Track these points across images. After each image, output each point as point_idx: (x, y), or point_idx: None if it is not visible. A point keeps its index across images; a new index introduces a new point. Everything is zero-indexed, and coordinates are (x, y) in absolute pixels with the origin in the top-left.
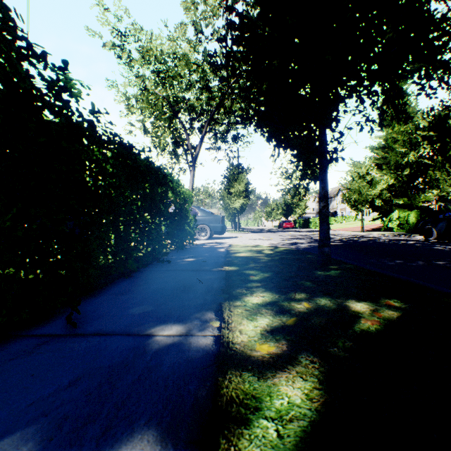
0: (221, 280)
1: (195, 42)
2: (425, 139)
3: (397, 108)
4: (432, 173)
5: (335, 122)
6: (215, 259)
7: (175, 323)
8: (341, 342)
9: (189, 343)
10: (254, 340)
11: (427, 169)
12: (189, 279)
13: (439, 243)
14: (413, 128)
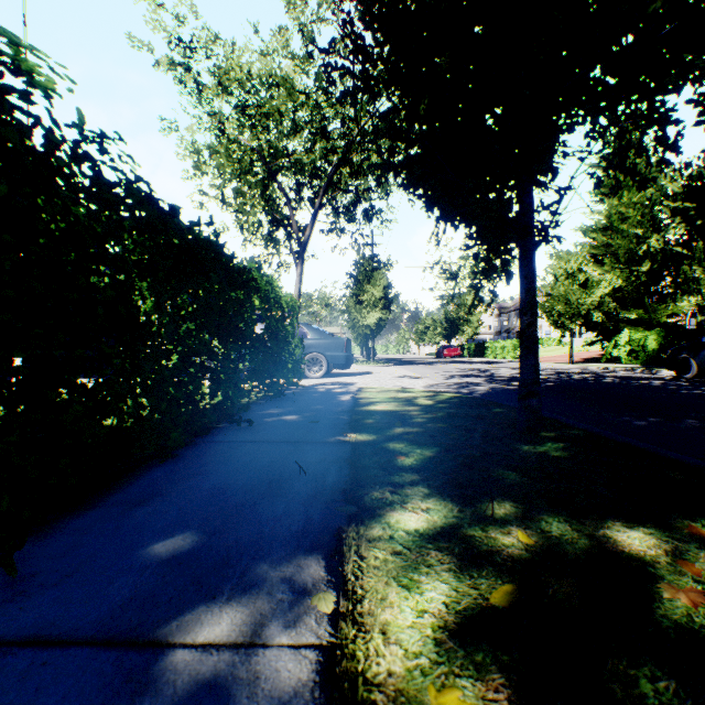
0: (343, 467)
1: (303, 58)
2: (677, 213)
3: (665, 145)
4: (688, 268)
5: (549, 172)
6: (333, 417)
7: (231, 599)
8: (645, 677)
9: (253, 681)
10: (419, 671)
11: (679, 263)
12: (281, 463)
13: (704, 384)
14: (657, 196)
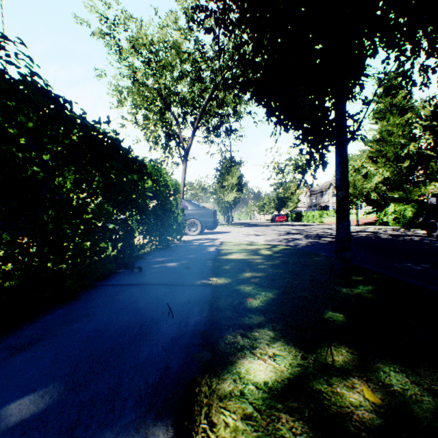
0: (204, 308)
1: (186, 29)
2: (427, 129)
3: None
4: (434, 164)
5: (358, 85)
6: (201, 264)
7: None
8: None
9: None
10: None
11: (428, 161)
12: (155, 304)
13: None
14: (414, 118)
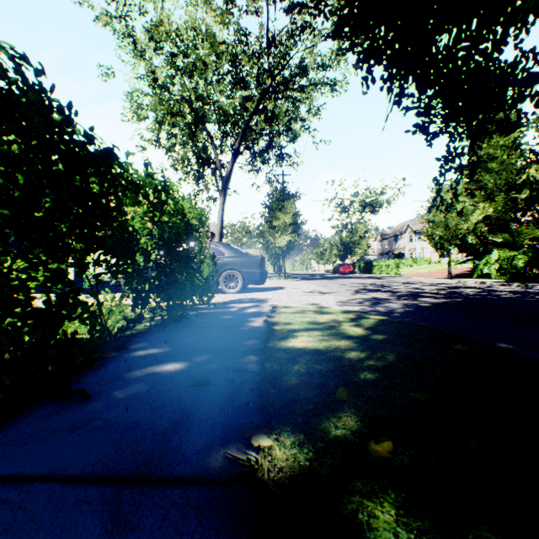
0: None
1: (223, 10)
2: None
3: None
4: None
5: None
6: (235, 367)
7: None
8: None
9: None
10: None
11: None
12: None
13: None
14: (538, 130)
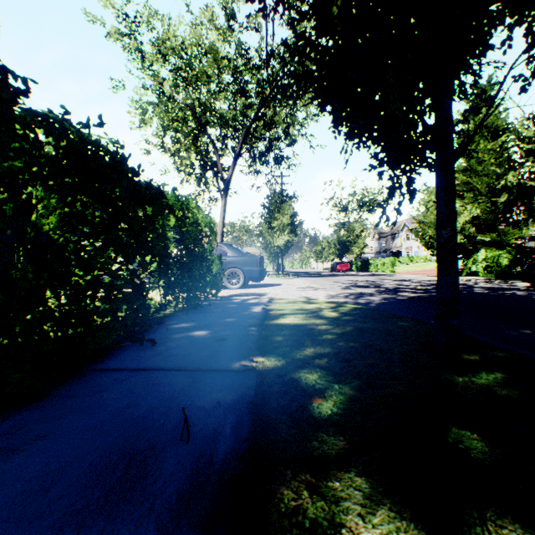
0: (242, 418)
1: (225, 29)
2: (530, 154)
3: None
4: None
5: (473, 73)
6: (242, 333)
7: None
8: None
9: None
10: None
11: (532, 194)
12: (164, 411)
13: None
14: (514, 140)
